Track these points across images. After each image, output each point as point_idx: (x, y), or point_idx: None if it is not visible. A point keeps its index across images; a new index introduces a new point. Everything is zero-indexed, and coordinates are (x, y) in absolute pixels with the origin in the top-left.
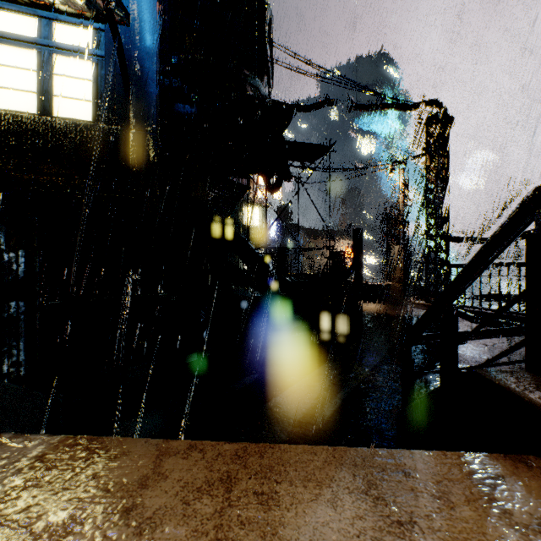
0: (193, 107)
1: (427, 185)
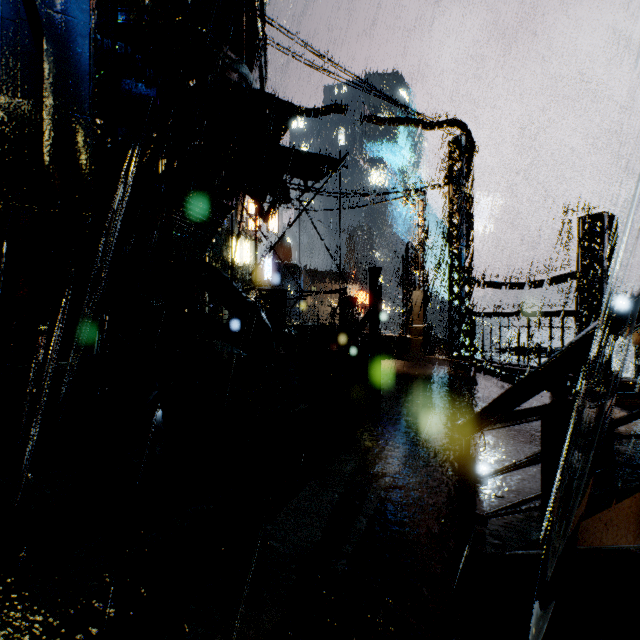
0: (151, 88)
1: (450, 220)
